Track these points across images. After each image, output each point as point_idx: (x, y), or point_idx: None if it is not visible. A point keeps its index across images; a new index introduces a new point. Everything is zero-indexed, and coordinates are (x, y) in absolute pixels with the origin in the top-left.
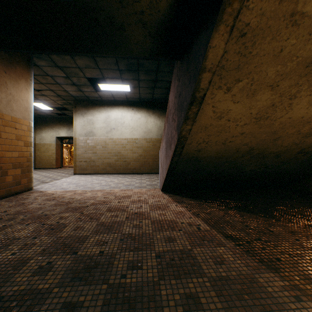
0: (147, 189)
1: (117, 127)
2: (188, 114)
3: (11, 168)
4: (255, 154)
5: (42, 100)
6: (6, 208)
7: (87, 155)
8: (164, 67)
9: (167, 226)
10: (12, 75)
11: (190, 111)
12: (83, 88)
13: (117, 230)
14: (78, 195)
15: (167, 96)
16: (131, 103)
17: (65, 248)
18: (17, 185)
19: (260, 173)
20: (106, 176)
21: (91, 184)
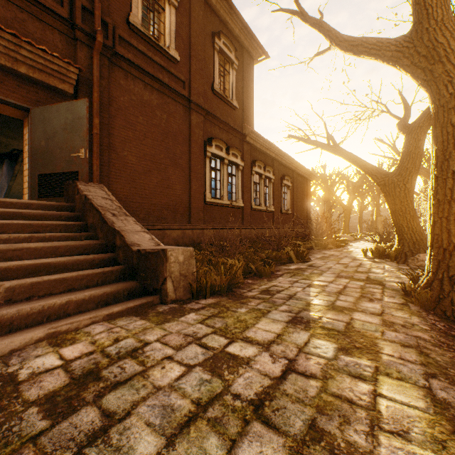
0: None
1: None
2: (12, 179)
3: None
4: None
5: None
6: None
7: None
8: None
9: None
10: None
11: (13, 178)
12: None
13: None
14: None
15: None
16: None
17: None
18: None
19: None
20: None
21: None
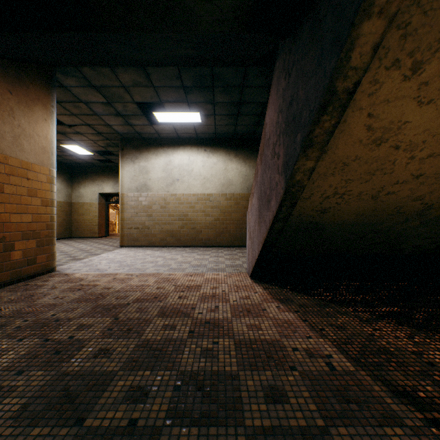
0: (227, 274)
1: (182, 177)
2: (312, 135)
3: (20, 239)
4: (432, 218)
5: (78, 141)
6: (3, 303)
7: (138, 219)
8: (253, 79)
9: (266, 357)
10: (22, 98)
11: (318, 127)
12: (132, 121)
13: (170, 362)
14: (118, 282)
15: (258, 129)
16: (203, 141)
17: (65, 405)
18: (30, 264)
19: (430, 252)
20: (166, 250)
21: (142, 263)
